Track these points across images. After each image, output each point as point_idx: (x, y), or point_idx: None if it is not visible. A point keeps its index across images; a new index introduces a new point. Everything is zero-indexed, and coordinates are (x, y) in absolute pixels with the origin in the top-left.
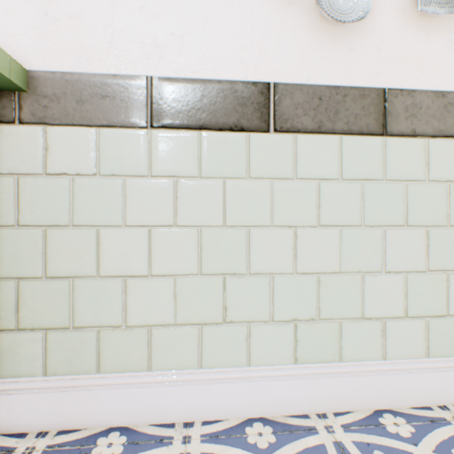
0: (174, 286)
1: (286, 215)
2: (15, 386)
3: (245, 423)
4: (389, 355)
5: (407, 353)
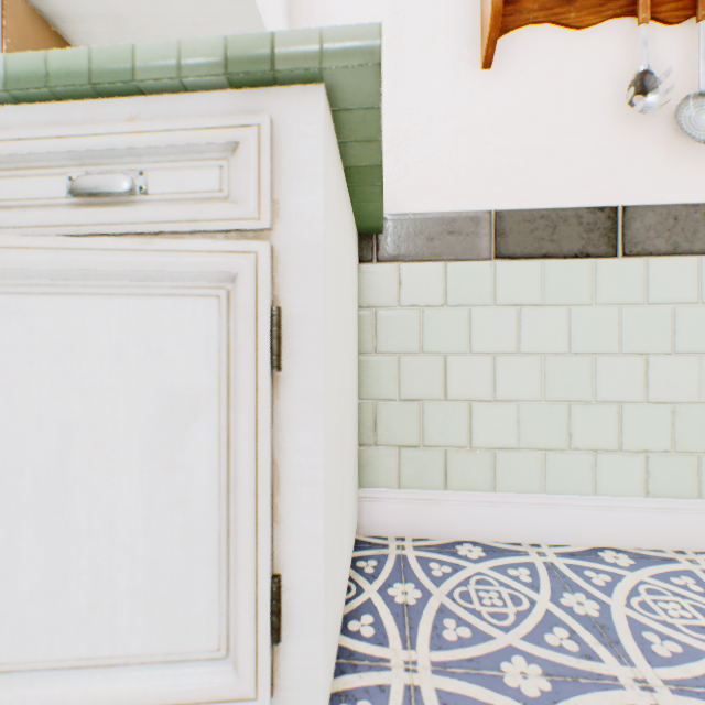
0: (517, 411)
1: (636, 342)
2: (374, 495)
3: (594, 549)
4: None
5: None
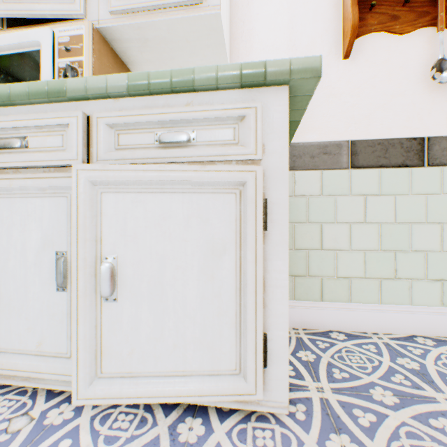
0: (364, 256)
1: (435, 216)
2: None
3: (411, 336)
4: None
5: None
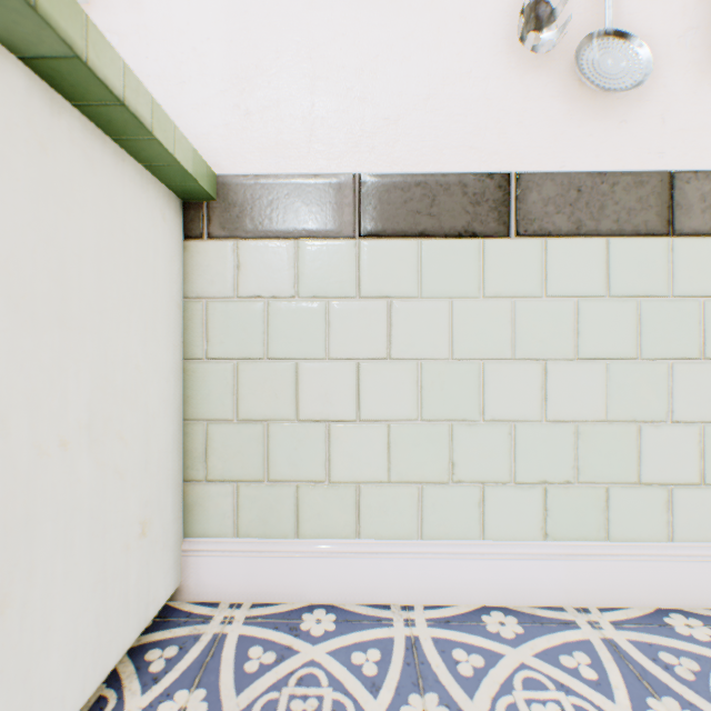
0: (388, 434)
1: (532, 345)
2: (204, 547)
3: (480, 611)
4: (678, 536)
5: (704, 534)
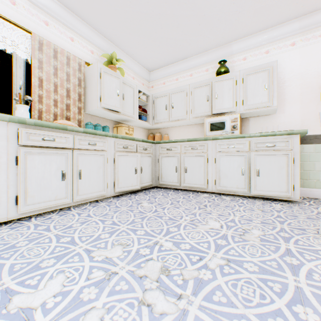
0: None
1: None
2: None
3: None
4: None
5: None
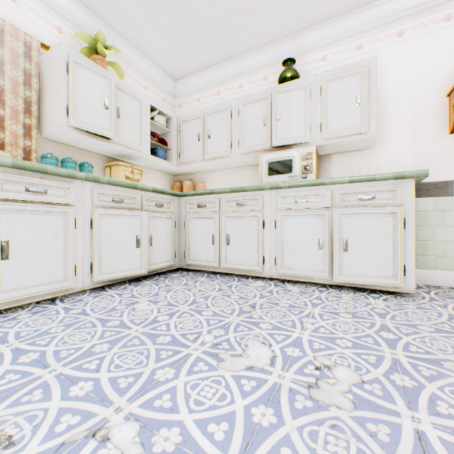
0: None
1: None
2: None
3: None
4: None
5: None
